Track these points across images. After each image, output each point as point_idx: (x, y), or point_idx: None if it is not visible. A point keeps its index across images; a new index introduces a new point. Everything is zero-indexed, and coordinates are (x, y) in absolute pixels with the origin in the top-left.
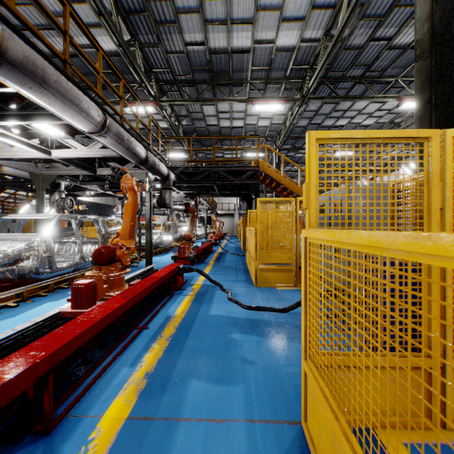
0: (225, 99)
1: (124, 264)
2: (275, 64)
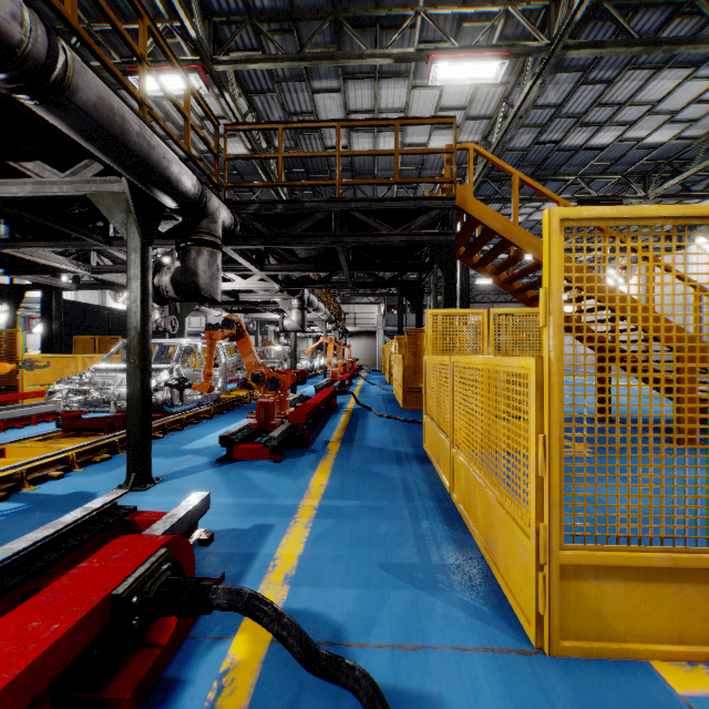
0: (366, 55)
1: None
2: None
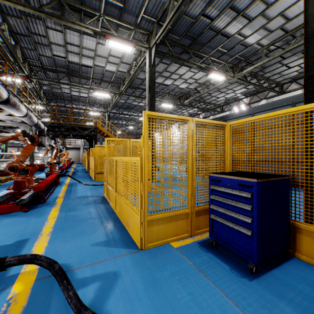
0: (77, 85)
1: None
2: (105, 75)
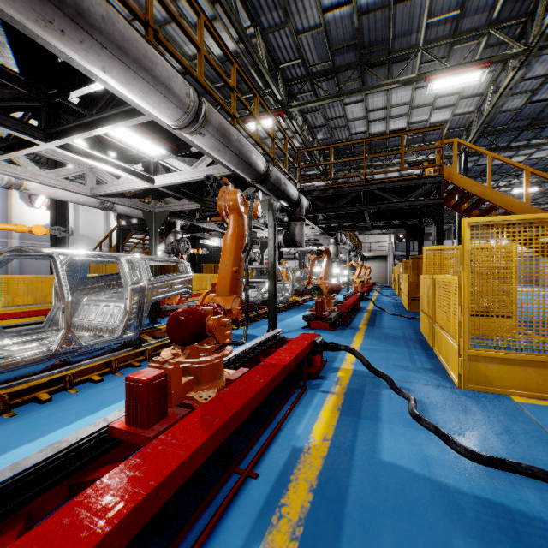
0: (382, 84)
1: (219, 341)
2: (472, 4)
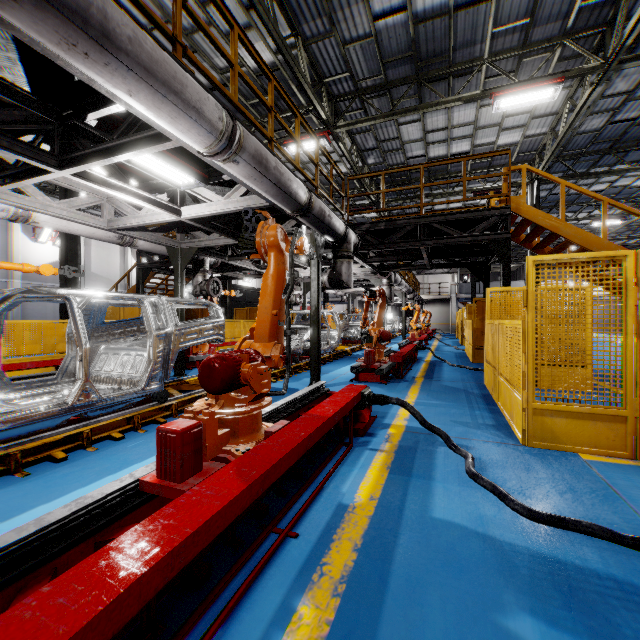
0: (441, 102)
1: (256, 391)
2: (543, 11)
